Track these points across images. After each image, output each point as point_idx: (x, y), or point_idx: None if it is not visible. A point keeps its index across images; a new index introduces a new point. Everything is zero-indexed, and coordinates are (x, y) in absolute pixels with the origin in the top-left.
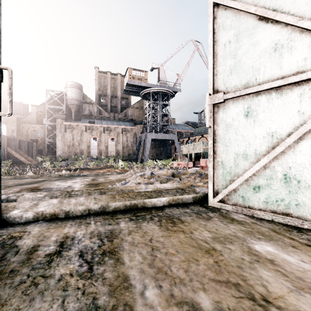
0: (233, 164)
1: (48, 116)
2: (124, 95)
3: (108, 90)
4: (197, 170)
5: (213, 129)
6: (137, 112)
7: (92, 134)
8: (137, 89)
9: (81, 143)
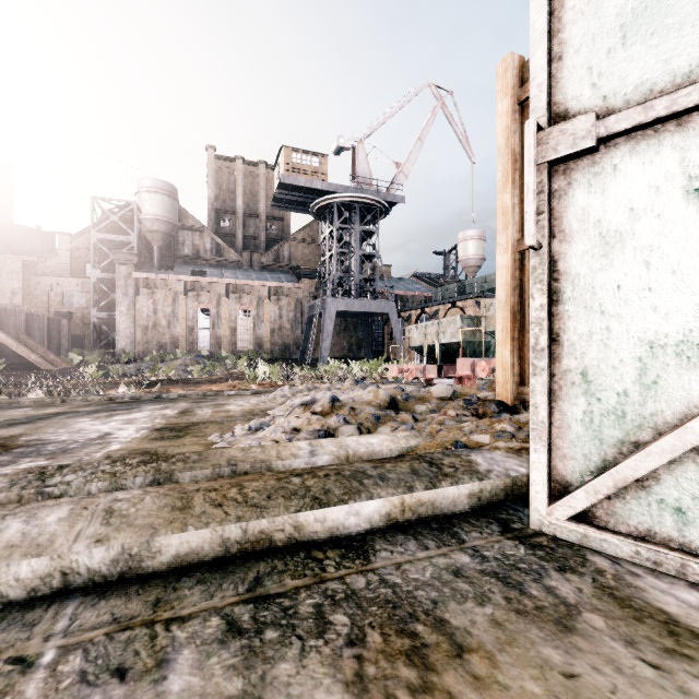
0: (634, 384)
1: (98, 259)
2: (273, 211)
3: (238, 199)
4: (455, 388)
5: (549, 253)
6: (305, 251)
7: (199, 300)
8: (303, 196)
9: (175, 321)
